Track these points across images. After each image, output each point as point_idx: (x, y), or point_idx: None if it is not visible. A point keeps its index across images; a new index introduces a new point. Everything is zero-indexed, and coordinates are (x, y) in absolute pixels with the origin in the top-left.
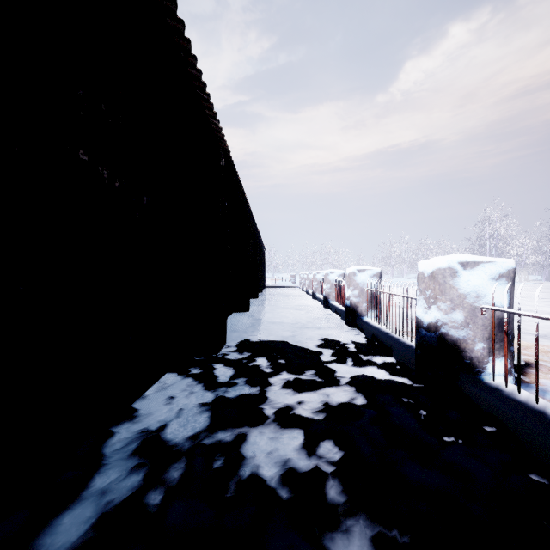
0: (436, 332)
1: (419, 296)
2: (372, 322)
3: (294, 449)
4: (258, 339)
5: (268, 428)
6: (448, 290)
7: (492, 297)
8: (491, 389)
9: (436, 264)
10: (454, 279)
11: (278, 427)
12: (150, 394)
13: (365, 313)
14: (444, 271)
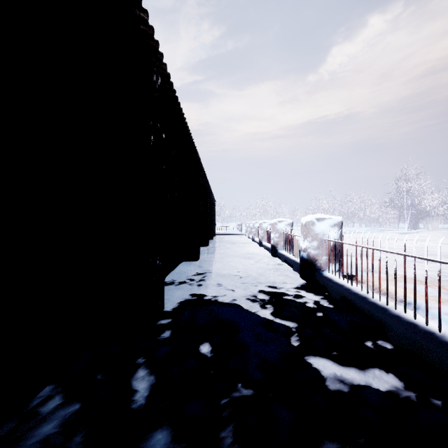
0: None
1: None
2: (335, 278)
3: None
4: (204, 301)
5: None
6: None
7: None
8: None
9: None
10: None
11: None
12: None
13: (325, 267)
14: None
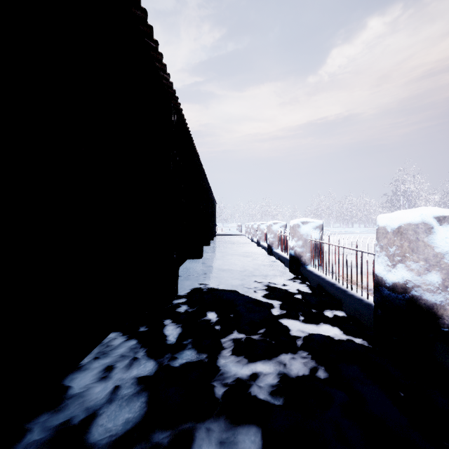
0: (404, 294)
1: (379, 252)
2: (316, 271)
3: None
4: (209, 288)
5: (218, 422)
6: (421, 249)
7: None
8: None
9: (404, 218)
10: (429, 236)
11: (230, 421)
12: (87, 363)
13: (309, 262)
14: (417, 227)
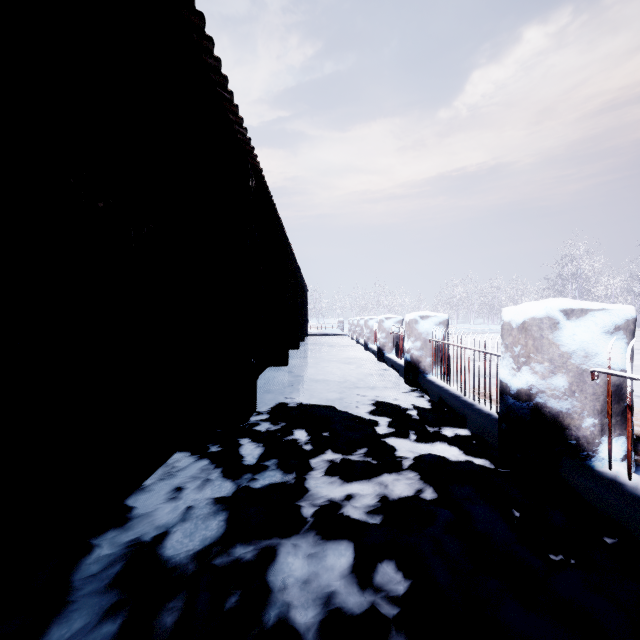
0: (528, 401)
1: (504, 352)
2: (438, 381)
3: (341, 575)
4: (297, 402)
5: (305, 538)
6: (546, 347)
7: (608, 358)
8: (608, 482)
9: (528, 312)
10: (554, 333)
11: (320, 537)
12: (152, 484)
13: (429, 369)
14: (541, 322)
